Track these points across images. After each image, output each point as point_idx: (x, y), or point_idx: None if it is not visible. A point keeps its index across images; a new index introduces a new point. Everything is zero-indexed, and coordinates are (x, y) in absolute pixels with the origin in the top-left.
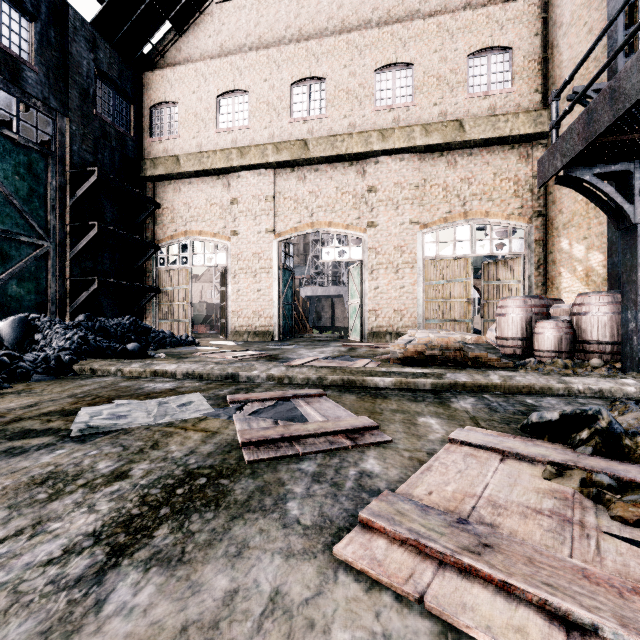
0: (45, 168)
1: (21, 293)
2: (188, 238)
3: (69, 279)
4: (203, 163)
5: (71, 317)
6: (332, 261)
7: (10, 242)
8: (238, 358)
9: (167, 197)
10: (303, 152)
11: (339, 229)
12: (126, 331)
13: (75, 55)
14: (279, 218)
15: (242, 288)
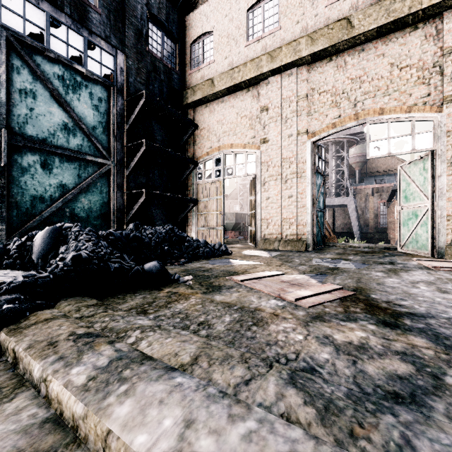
0: (108, 98)
1: (89, 205)
2: (221, 152)
3: (126, 193)
4: (234, 78)
5: (128, 225)
6: (385, 156)
7: (80, 161)
8: (307, 304)
9: (204, 119)
10: (345, 32)
11: (396, 114)
12: (160, 240)
13: (131, 0)
14: (313, 117)
15: (272, 195)
